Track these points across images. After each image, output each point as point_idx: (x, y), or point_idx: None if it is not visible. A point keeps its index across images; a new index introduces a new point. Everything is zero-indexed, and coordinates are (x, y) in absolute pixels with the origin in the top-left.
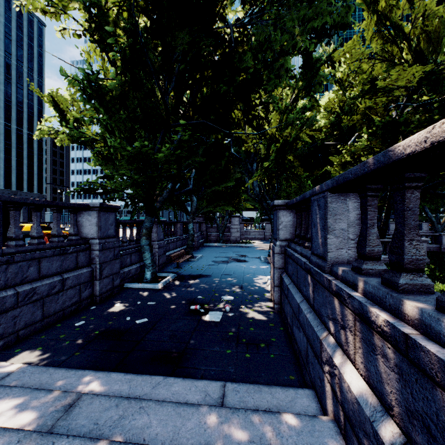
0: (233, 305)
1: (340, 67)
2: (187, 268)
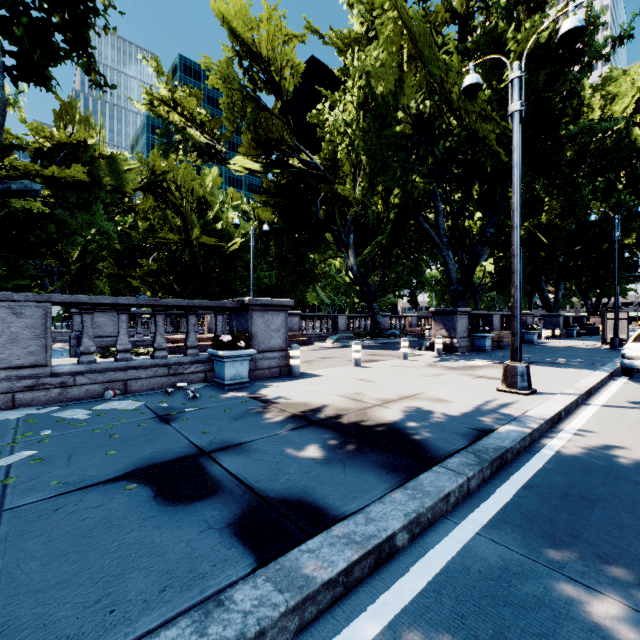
0: None
1: (129, 219)
2: None
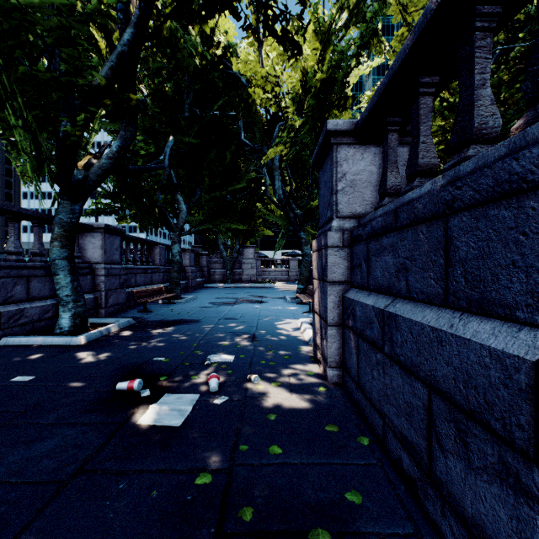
0: (231, 374)
1: None
2: (162, 311)
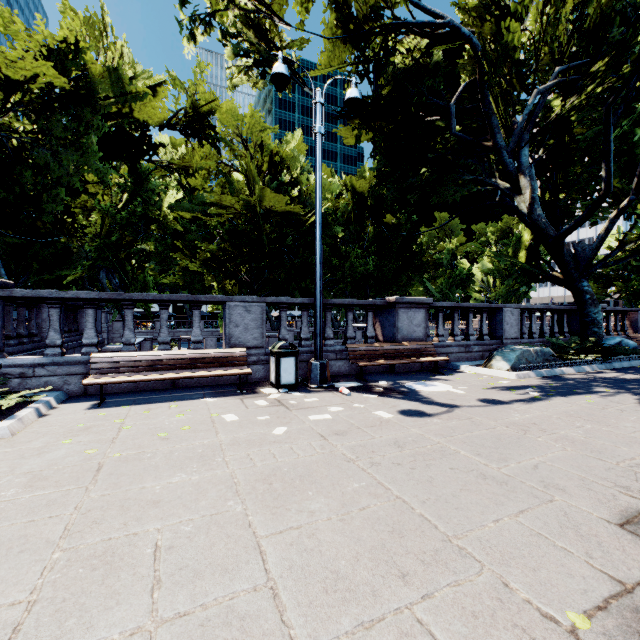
0: None
1: (172, 178)
2: None
